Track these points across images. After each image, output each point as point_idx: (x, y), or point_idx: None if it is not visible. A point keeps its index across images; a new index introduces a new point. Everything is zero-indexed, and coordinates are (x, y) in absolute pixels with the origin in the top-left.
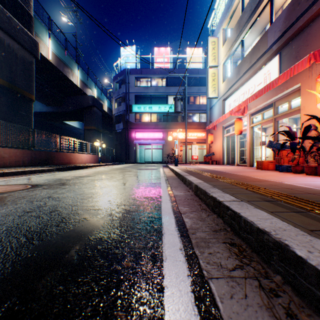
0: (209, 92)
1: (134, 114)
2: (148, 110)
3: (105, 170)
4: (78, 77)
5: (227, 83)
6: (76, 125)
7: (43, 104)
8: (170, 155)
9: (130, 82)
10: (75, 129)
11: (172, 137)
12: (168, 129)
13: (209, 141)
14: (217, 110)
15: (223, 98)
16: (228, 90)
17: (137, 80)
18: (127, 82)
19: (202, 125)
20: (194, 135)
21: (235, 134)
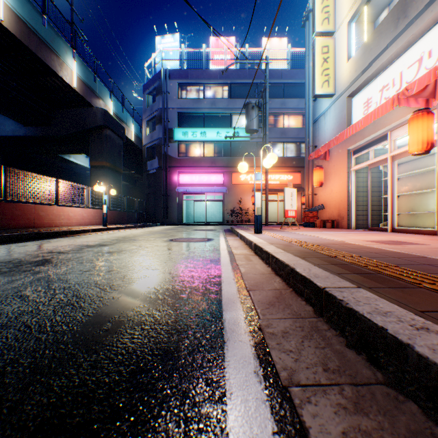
0: (316, 83)
1: (176, 144)
2: (199, 138)
3: (84, 243)
4: (73, 72)
5: (364, 54)
6: (88, 164)
7: (18, 123)
8: (236, 211)
9: (170, 92)
10: (87, 171)
11: (238, 182)
12: (232, 169)
13: (315, 182)
14: (331, 121)
15: (351, 91)
16: (367, 67)
17: (181, 89)
18: (165, 92)
19: (288, 161)
20: (275, 179)
21: (410, 152)
